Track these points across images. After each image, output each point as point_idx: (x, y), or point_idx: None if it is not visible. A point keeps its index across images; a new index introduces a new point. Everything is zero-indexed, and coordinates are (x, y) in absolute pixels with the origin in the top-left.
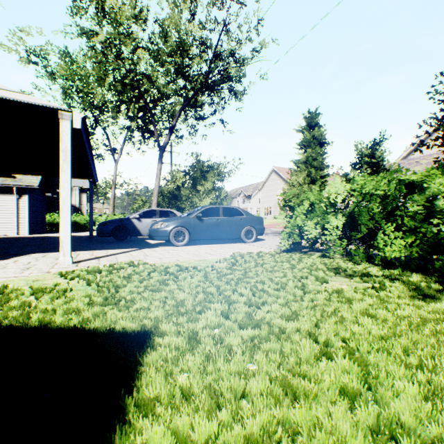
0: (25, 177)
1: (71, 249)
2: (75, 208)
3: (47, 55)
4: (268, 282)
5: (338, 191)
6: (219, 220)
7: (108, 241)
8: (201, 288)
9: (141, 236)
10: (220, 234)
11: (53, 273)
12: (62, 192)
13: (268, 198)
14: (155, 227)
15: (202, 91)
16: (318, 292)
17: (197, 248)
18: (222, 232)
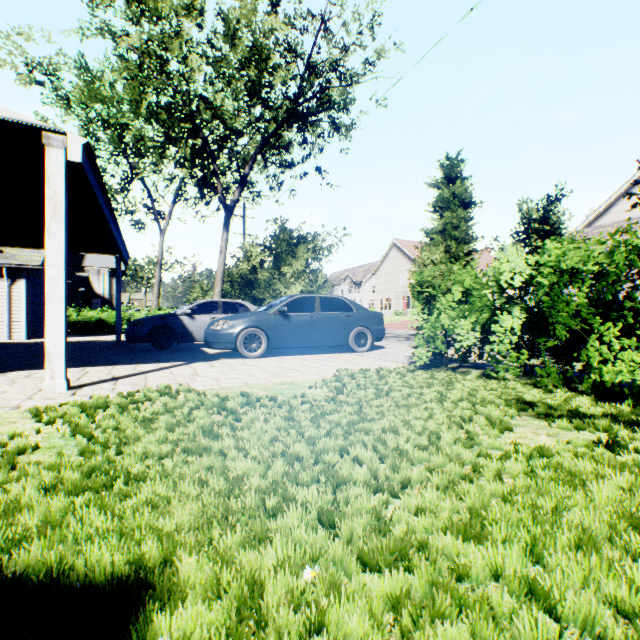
0: (21, 253)
1: (66, 365)
2: (104, 300)
3: (58, 70)
4: (404, 430)
5: (514, 267)
6: (315, 317)
7: (143, 349)
8: (280, 446)
9: (197, 342)
10: (317, 339)
11: (23, 410)
12: (49, 270)
13: (387, 285)
14: (213, 328)
15: (289, 123)
16: (505, 455)
17: (280, 362)
18: (319, 336)
